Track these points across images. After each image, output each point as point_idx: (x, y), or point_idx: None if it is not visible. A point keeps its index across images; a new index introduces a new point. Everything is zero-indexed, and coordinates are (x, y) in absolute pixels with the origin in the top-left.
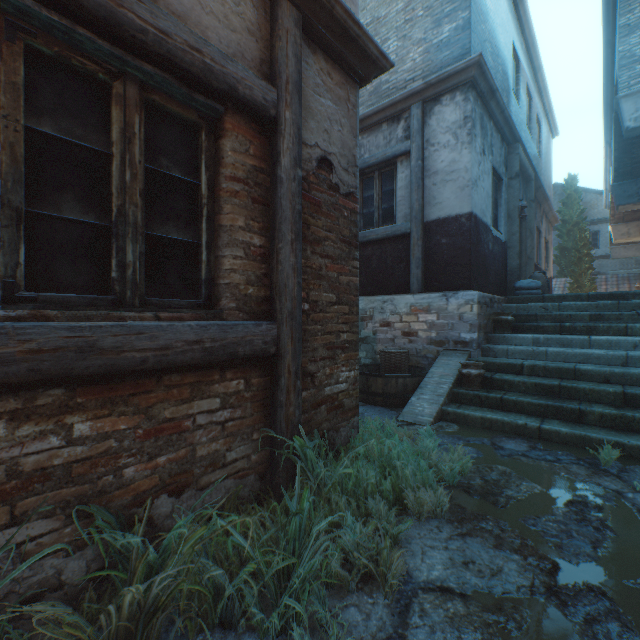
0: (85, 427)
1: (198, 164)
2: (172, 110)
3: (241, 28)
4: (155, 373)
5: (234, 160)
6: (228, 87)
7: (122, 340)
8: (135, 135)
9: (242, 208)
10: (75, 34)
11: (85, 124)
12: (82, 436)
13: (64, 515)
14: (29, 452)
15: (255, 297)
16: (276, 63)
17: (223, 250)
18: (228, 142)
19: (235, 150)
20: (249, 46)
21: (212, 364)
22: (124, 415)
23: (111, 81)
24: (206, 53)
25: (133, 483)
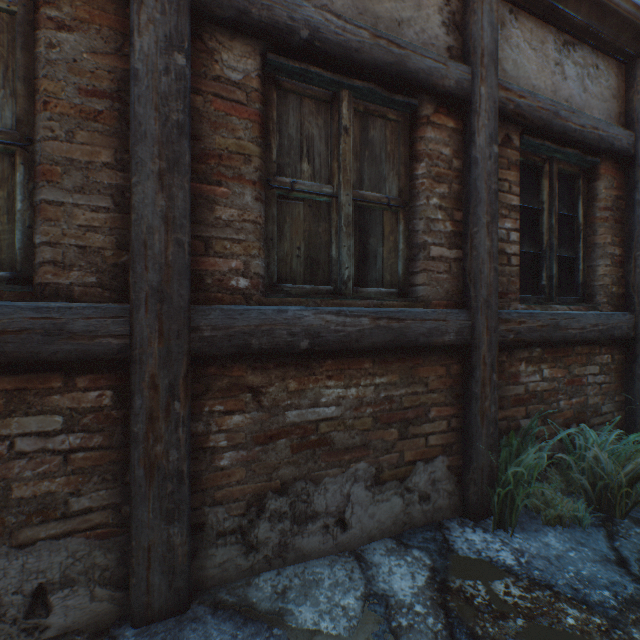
0: (546, 372)
1: (573, 202)
2: (565, 171)
3: (608, 97)
4: (570, 344)
5: (604, 195)
6: (608, 145)
7: (566, 322)
8: (555, 194)
9: (608, 229)
10: (541, 146)
11: (529, 194)
12: (545, 377)
13: (539, 420)
14: (529, 381)
15: (615, 294)
16: (633, 113)
17: (596, 261)
18: (600, 183)
19: (605, 188)
20: (612, 107)
21: (594, 342)
22: (559, 368)
23: (542, 165)
24: (598, 128)
25: (562, 411)
